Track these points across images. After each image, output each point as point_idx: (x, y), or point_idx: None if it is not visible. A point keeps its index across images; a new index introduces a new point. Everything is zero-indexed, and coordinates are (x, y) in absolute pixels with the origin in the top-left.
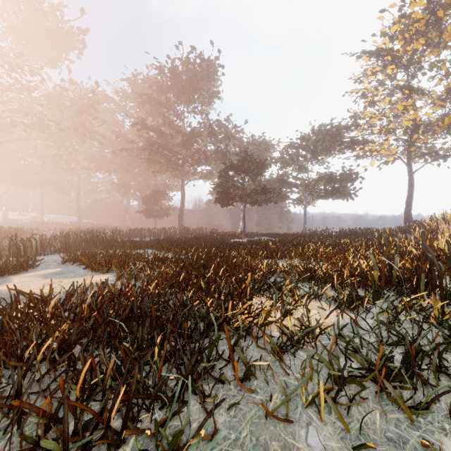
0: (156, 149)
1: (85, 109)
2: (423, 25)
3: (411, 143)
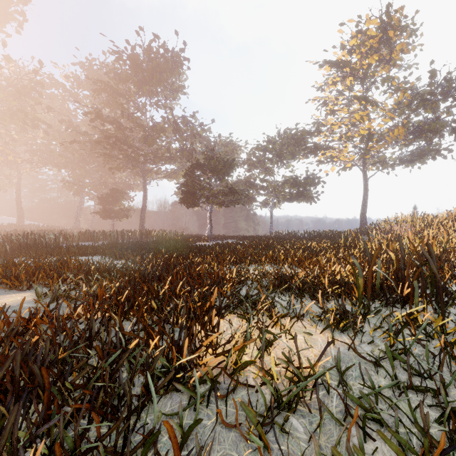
0: (113, 142)
1: (26, 92)
2: (376, 42)
3: (367, 151)
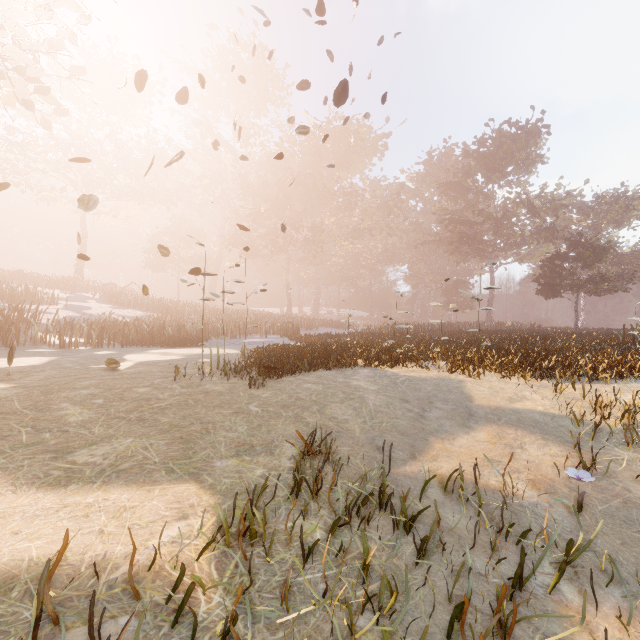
0: (465, 242)
1: (389, 210)
2: None
3: None
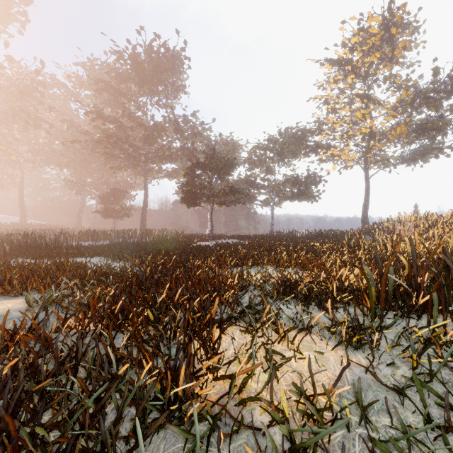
0: (114, 141)
1: (28, 92)
2: (378, 39)
3: (368, 149)
